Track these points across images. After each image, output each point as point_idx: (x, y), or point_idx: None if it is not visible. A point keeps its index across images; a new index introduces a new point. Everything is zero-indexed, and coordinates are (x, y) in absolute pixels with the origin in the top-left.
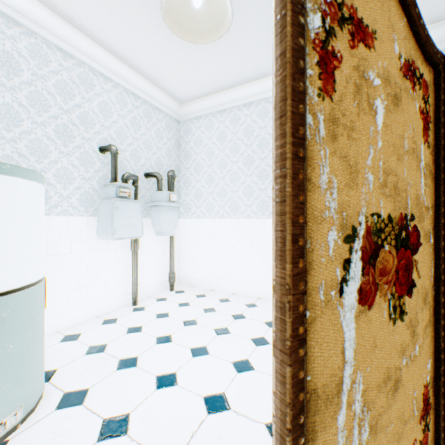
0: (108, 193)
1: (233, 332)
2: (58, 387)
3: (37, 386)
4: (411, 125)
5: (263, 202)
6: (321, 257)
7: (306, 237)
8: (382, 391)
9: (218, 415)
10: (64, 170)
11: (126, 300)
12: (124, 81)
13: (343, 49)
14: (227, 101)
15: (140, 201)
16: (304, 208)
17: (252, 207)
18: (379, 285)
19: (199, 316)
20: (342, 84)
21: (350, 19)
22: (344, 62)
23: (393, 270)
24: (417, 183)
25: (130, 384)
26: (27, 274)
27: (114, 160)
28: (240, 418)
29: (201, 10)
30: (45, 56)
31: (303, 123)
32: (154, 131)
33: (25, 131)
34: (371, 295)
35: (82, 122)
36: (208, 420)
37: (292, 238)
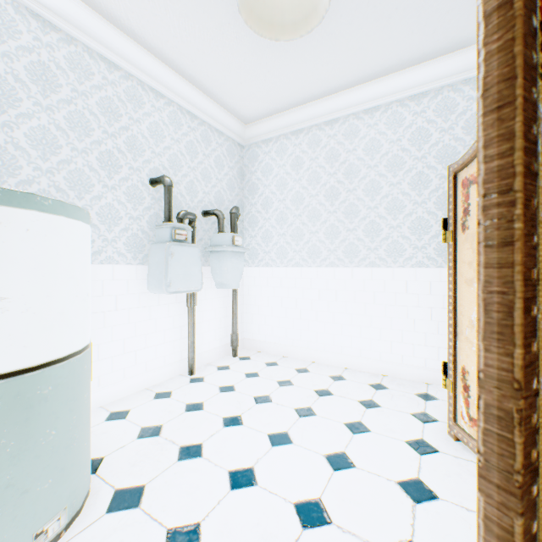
0: (161, 236)
1: (319, 414)
2: (107, 482)
3: (83, 481)
4: None
5: (351, 246)
6: None
7: (537, 303)
8: None
9: (317, 531)
10: (108, 207)
11: (181, 368)
12: (178, 97)
13: None
14: (303, 119)
15: (198, 246)
16: (536, 255)
17: (336, 252)
18: None
19: (273, 391)
20: None
21: None
22: None
23: None
24: None
25: (196, 481)
26: (72, 339)
27: (168, 195)
28: (347, 537)
29: None
30: (87, 68)
31: (535, 117)
32: (213, 158)
33: (63, 160)
34: None
35: (129, 149)
36: (304, 538)
37: (523, 305)
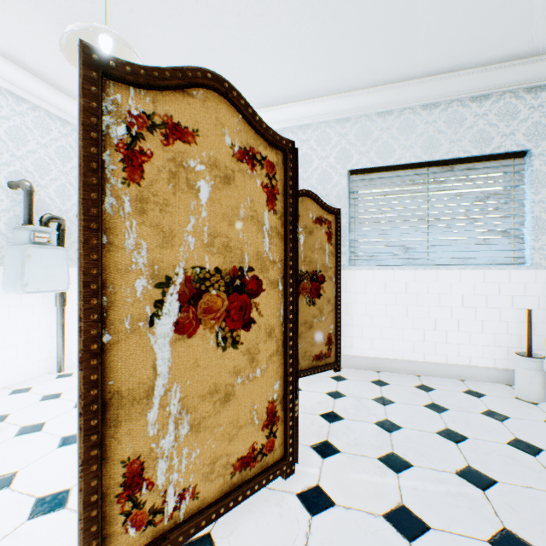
0: (20, 238)
1: None
2: None
3: None
4: (250, 198)
5: None
6: (127, 298)
7: (101, 283)
8: (208, 400)
9: None
10: None
11: (50, 367)
12: (45, 103)
13: (155, 147)
14: None
15: (65, 248)
16: (99, 263)
17: None
18: (204, 320)
19: None
20: (154, 173)
21: (165, 124)
22: (157, 157)
23: (223, 310)
24: (259, 242)
25: (27, 447)
26: None
27: (28, 199)
28: None
29: (115, 55)
30: None
31: (98, 205)
32: None
33: None
34: (193, 328)
35: None
36: None
37: (84, 284)
